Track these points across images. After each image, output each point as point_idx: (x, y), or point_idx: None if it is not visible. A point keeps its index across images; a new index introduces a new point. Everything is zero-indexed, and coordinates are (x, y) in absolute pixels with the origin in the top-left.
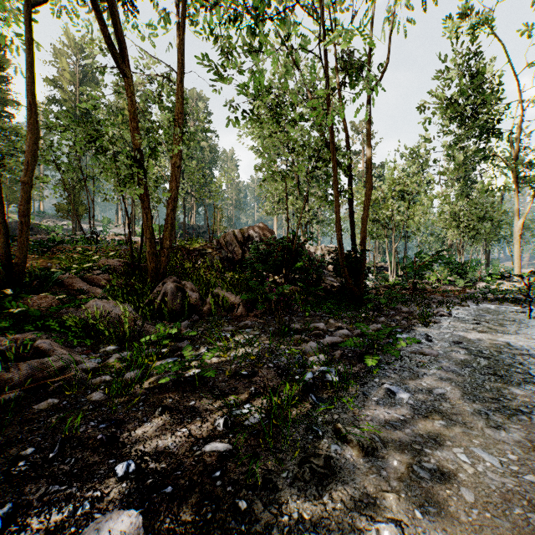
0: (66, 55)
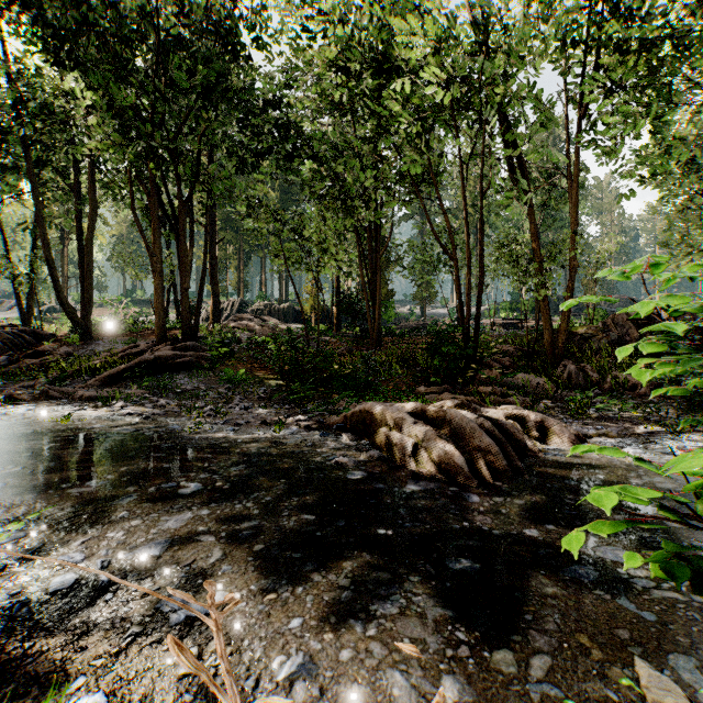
0: None
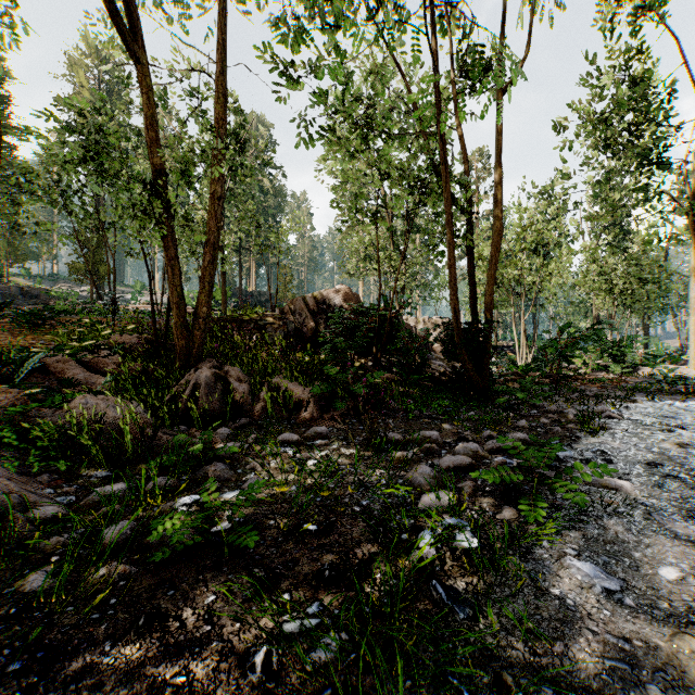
0: (85, 67)
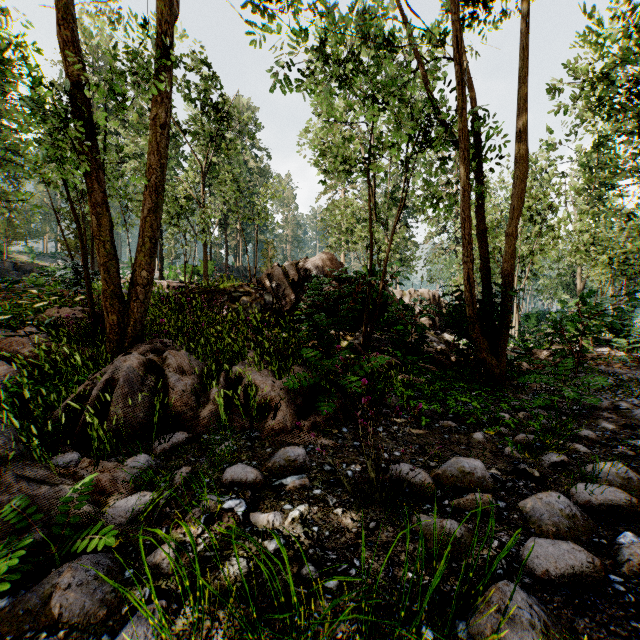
0: None
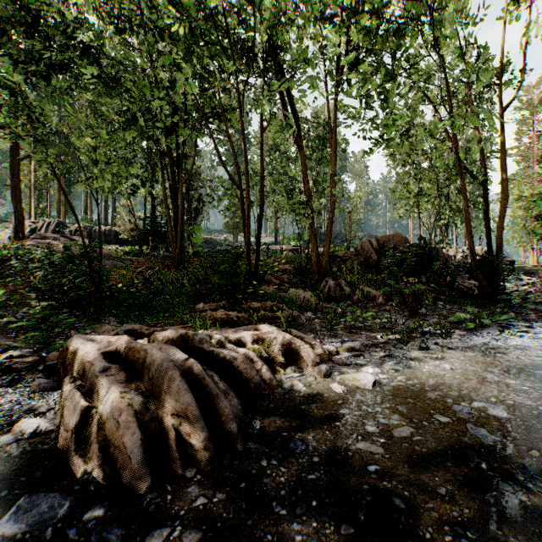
0: None
